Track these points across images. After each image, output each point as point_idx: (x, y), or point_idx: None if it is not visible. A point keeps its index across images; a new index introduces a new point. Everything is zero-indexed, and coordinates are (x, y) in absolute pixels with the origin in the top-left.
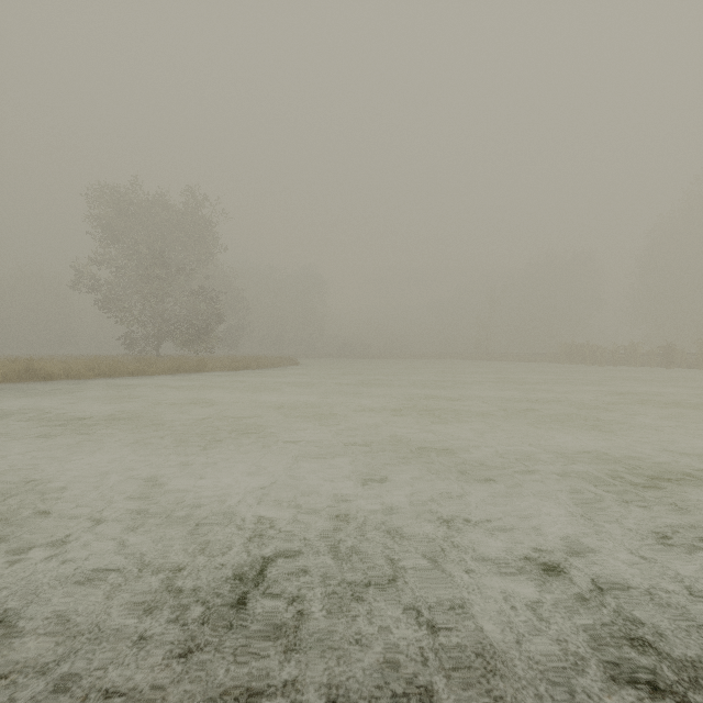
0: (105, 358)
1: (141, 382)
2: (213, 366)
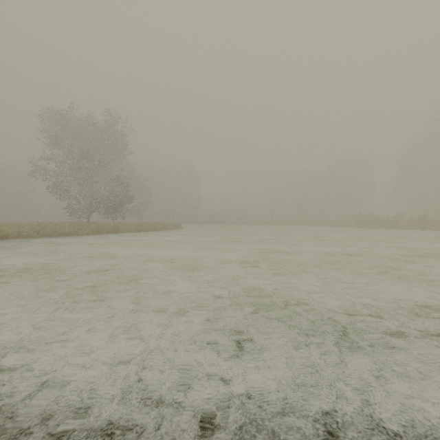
0: (51, 224)
1: (70, 240)
2: (123, 229)
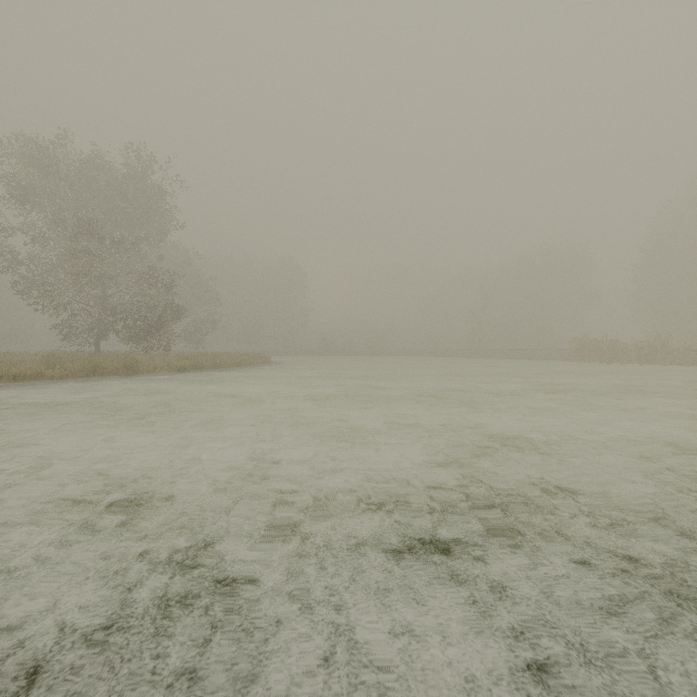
0: (3, 356)
1: None
2: (149, 366)
